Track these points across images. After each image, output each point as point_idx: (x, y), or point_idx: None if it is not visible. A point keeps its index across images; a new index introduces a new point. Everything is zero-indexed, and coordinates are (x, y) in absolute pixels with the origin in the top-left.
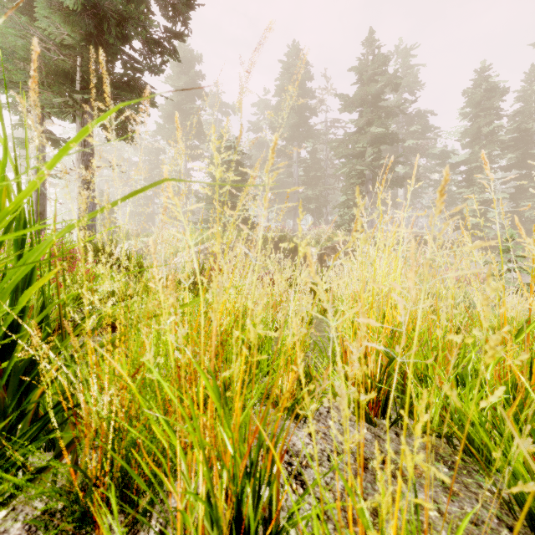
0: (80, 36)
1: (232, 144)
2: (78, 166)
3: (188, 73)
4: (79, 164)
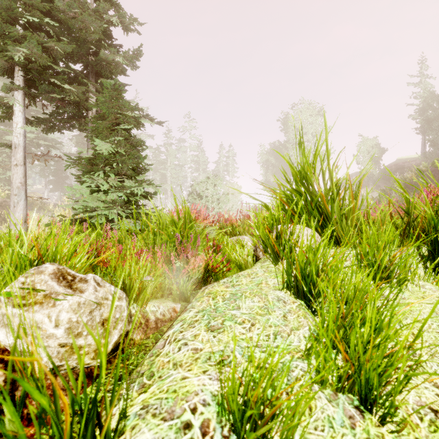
0: None
1: None
2: None
3: None
4: None
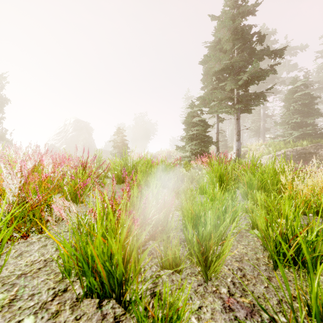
0: (237, 85)
1: (303, 83)
2: (235, 131)
3: (265, 44)
4: (236, 130)
